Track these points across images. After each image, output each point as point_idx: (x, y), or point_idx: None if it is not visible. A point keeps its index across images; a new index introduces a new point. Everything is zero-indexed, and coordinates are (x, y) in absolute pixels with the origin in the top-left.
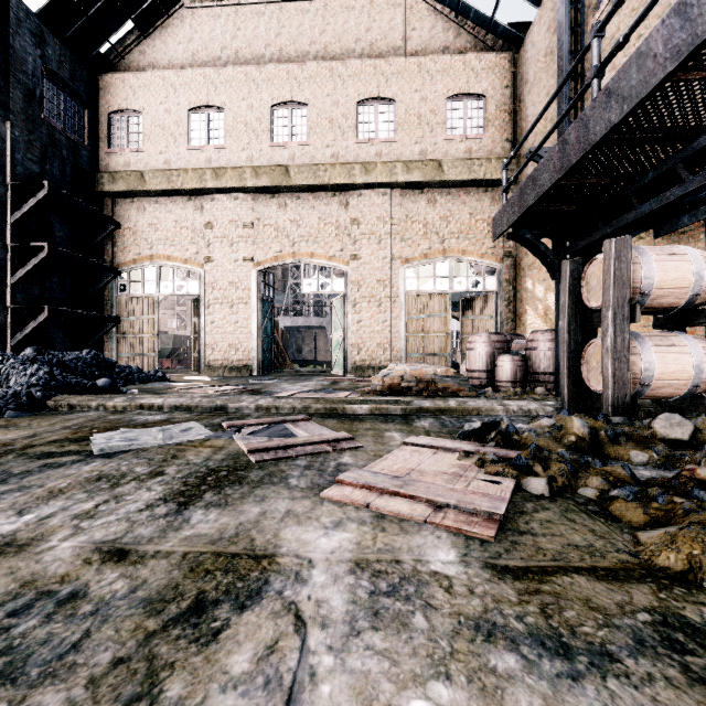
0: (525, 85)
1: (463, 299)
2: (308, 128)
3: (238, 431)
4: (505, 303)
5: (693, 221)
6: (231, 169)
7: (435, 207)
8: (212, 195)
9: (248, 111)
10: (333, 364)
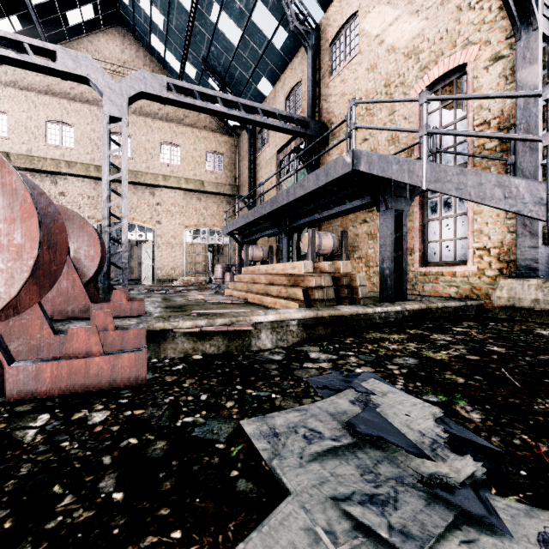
0: (240, 156)
1: (214, 246)
2: (131, 150)
3: (154, 291)
4: (232, 250)
5: (273, 236)
6: (80, 164)
7: (200, 202)
8: (64, 176)
9: (92, 132)
10: (144, 278)
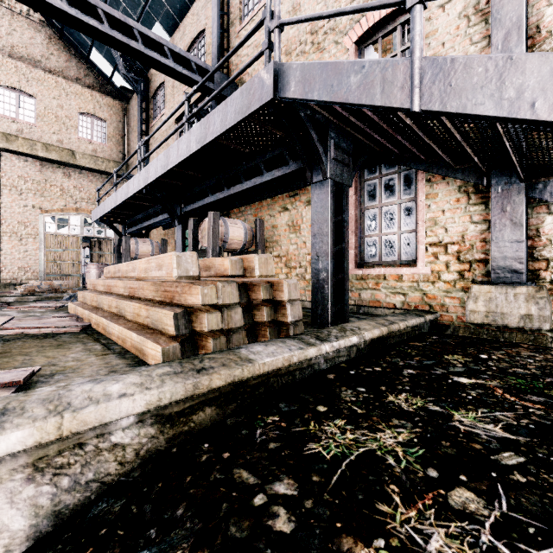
0: (130, 127)
1: (93, 240)
2: None
3: None
4: None
5: (169, 228)
6: None
7: (70, 179)
8: None
9: None
10: None
